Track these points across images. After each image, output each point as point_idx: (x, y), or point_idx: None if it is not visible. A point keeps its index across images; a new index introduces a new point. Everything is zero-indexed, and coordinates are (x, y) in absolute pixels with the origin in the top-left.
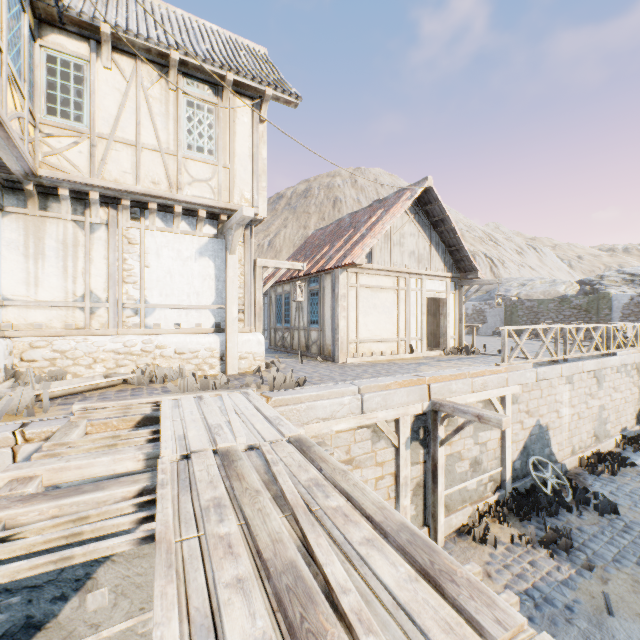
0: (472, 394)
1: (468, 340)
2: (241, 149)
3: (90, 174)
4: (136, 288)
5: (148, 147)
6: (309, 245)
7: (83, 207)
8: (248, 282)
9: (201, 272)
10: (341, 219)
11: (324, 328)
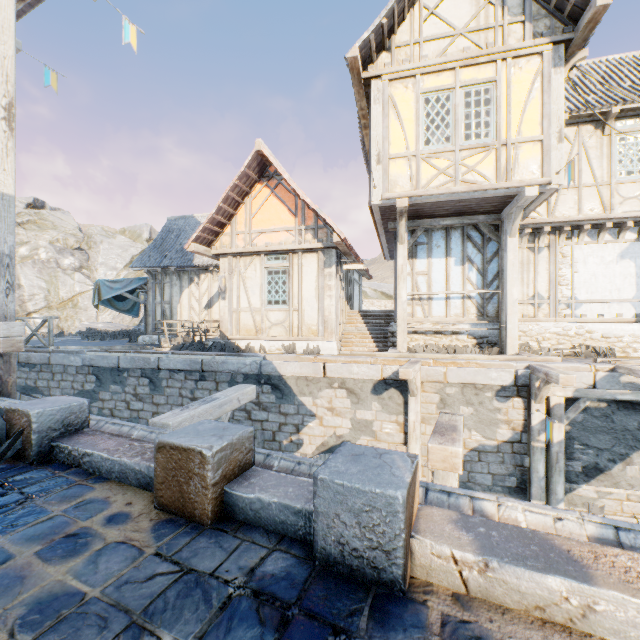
0: None
1: None
2: None
3: (547, 216)
4: (567, 289)
5: (586, 185)
6: None
7: (532, 238)
8: None
9: (621, 272)
10: None
11: None
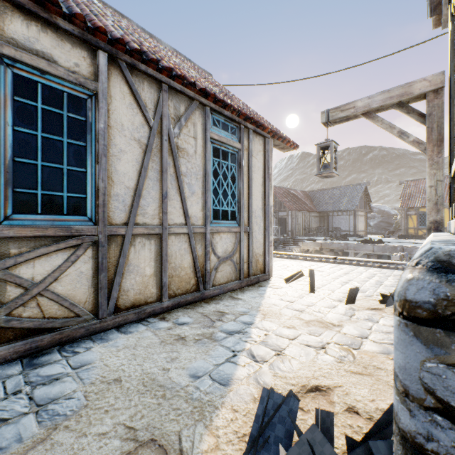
0: None
1: None
2: None
3: None
4: None
5: None
6: None
7: None
8: None
9: None
10: None
11: (251, 227)
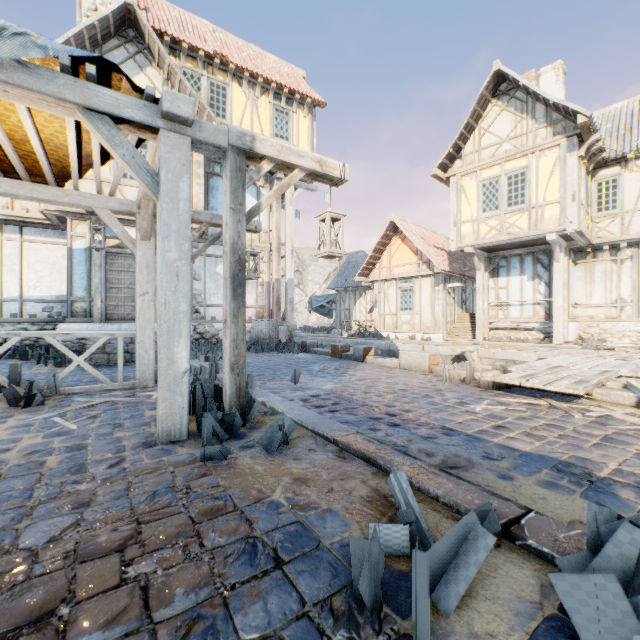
0: None
1: None
2: None
3: (620, 235)
4: None
5: None
6: None
7: (615, 251)
8: None
9: None
10: None
11: None
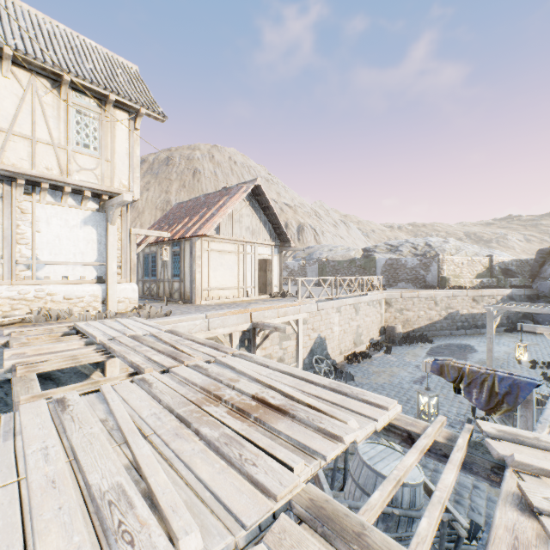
0: (278, 318)
1: (292, 289)
2: (120, 148)
3: None
4: (28, 248)
5: (42, 141)
6: (172, 215)
7: None
8: (125, 245)
9: (85, 237)
10: (198, 197)
11: (184, 280)
